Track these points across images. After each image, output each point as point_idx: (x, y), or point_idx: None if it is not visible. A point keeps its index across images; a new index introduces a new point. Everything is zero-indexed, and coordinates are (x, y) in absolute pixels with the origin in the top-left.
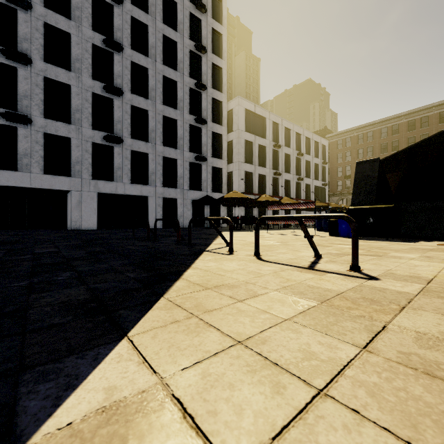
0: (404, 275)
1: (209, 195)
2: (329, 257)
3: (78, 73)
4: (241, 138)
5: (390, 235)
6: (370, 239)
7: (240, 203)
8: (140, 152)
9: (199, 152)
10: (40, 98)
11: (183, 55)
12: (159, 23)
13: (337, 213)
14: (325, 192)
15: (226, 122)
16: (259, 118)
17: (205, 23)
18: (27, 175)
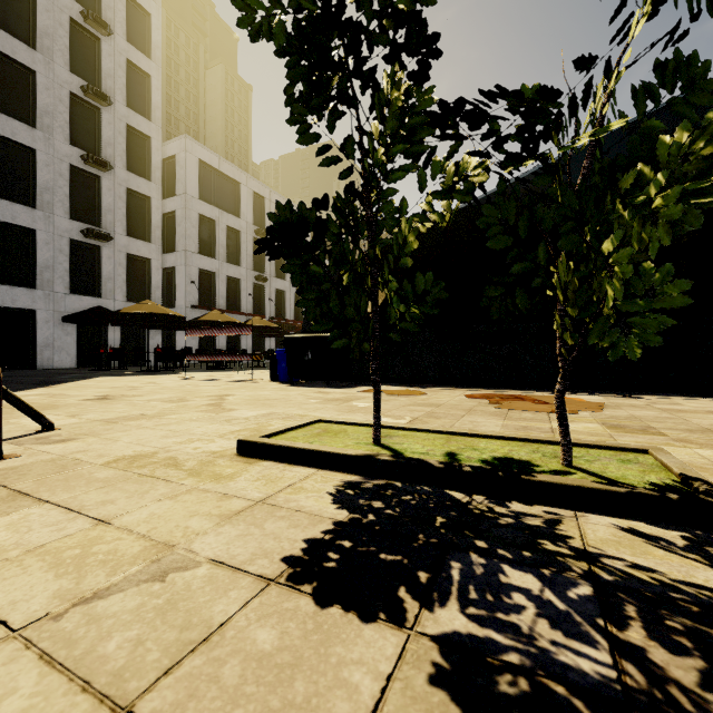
0: (58, 463)
1: (102, 307)
2: (83, 426)
3: None
4: (191, 210)
5: (331, 378)
6: (306, 385)
7: (173, 324)
8: None
9: (96, 223)
10: None
11: (53, 22)
12: None
13: None
14: None
15: (160, 176)
16: (229, 182)
17: None
18: None
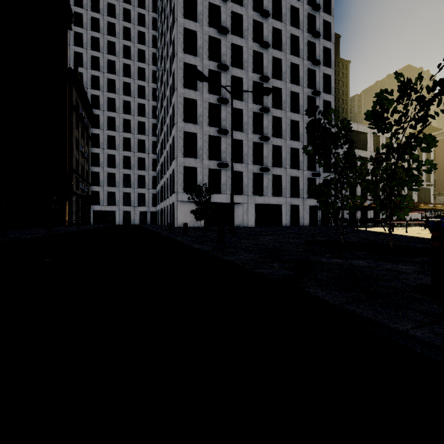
0: None
1: None
2: None
3: (246, 132)
4: None
5: None
6: None
7: None
8: (276, 175)
9: (313, 170)
10: (230, 151)
11: (303, 101)
12: (288, 84)
13: (441, 216)
14: (430, 192)
15: None
16: (361, 134)
17: (318, 72)
18: (224, 195)
